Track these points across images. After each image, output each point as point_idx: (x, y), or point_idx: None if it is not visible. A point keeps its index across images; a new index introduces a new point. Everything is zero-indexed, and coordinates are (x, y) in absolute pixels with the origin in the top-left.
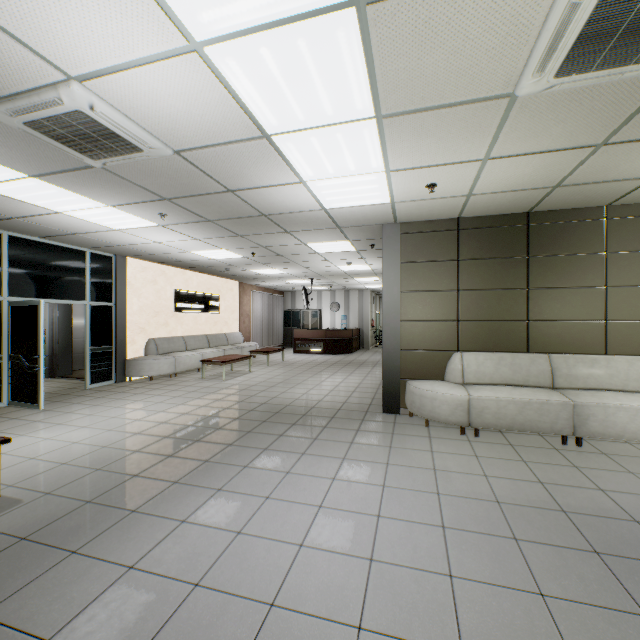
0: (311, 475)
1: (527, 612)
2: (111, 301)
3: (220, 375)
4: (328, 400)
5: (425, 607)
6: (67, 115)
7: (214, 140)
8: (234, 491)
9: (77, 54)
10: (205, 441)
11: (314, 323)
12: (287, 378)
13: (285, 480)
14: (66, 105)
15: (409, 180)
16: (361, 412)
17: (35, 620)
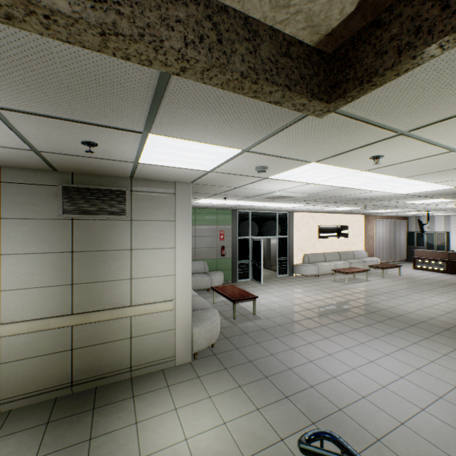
0: (374, 348)
1: (454, 436)
2: (286, 235)
3: (344, 280)
4: (417, 313)
5: (397, 408)
6: (274, 196)
7: (323, 191)
8: (332, 340)
9: (277, 189)
10: (325, 316)
11: (439, 244)
12: (393, 290)
13: (358, 345)
14: (274, 195)
15: (455, 182)
16: (440, 328)
17: (268, 349)
